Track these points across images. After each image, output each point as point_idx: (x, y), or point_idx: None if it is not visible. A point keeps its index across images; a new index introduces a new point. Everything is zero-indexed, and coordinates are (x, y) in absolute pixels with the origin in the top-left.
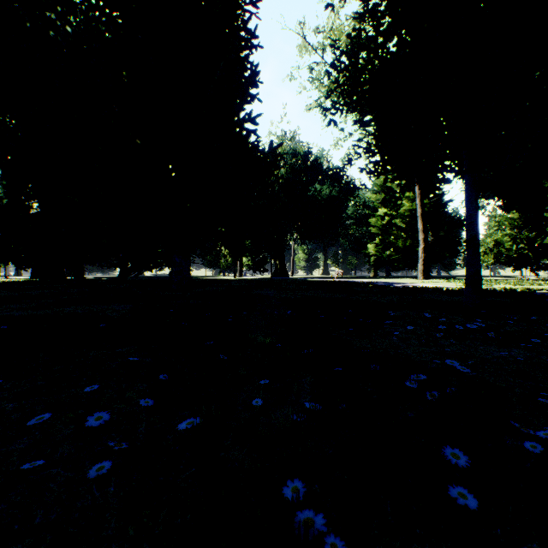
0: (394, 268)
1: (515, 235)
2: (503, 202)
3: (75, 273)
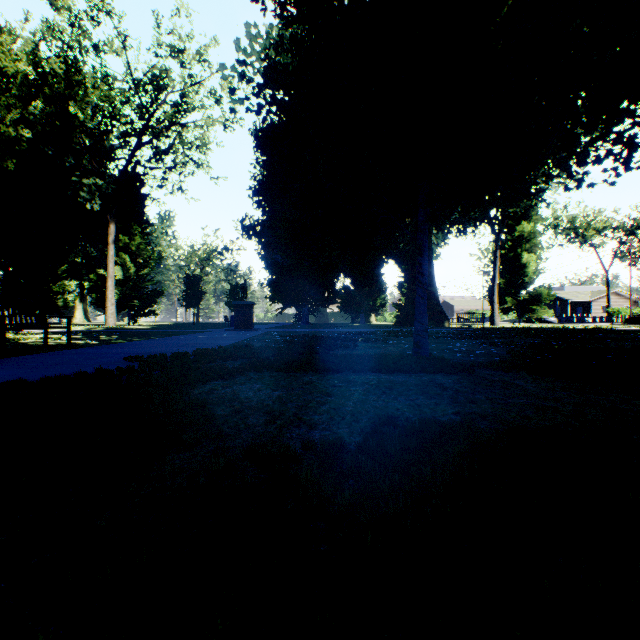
0: None
1: None
2: None
3: None
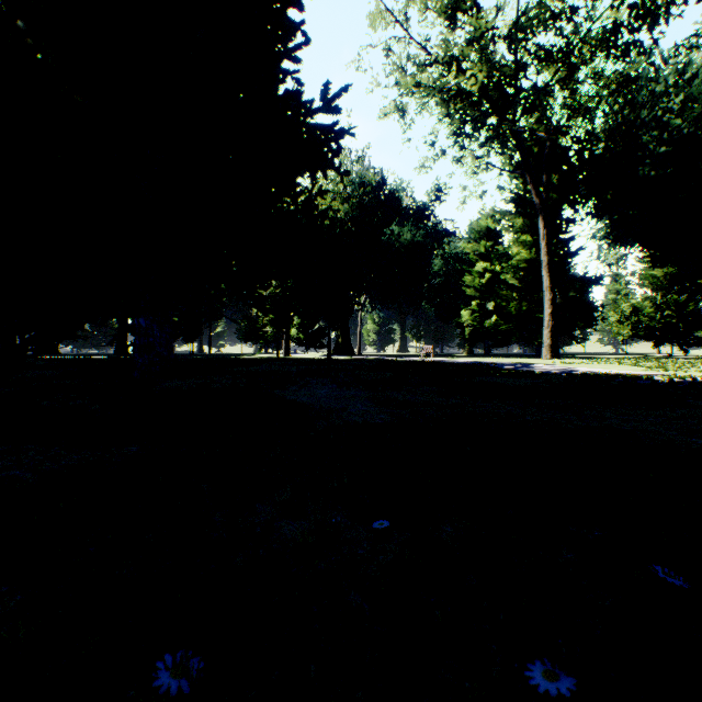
0: (497, 343)
1: (659, 299)
2: (654, 251)
3: None
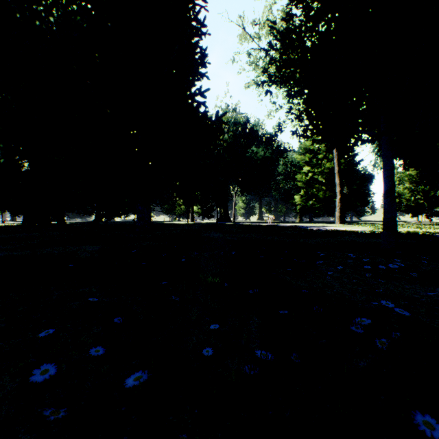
0: (315, 215)
1: (413, 188)
2: (404, 161)
3: (58, 219)
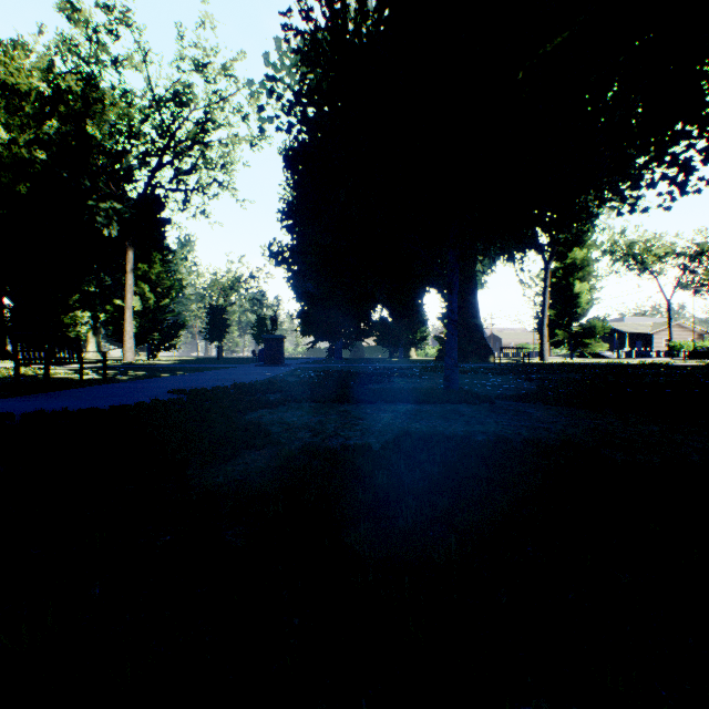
0: None
1: None
2: None
3: None
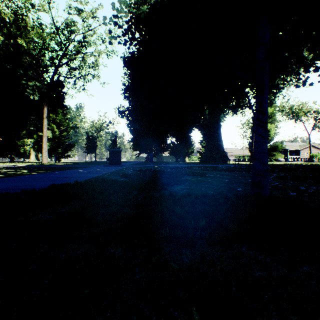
0: None
1: None
2: None
3: None
